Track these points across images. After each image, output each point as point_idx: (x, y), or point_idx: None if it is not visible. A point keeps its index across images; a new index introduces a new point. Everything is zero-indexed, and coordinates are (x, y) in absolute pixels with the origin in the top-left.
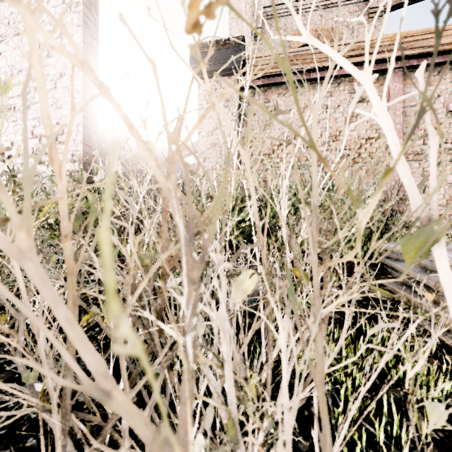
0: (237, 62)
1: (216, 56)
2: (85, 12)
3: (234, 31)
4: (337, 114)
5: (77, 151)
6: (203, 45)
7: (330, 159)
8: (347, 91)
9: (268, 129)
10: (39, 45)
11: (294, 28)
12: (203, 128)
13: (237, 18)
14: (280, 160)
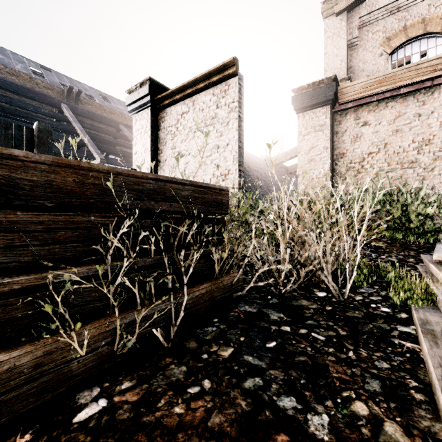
0: (330, 96)
1: (312, 95)
2: (239, 110)
3: (329, 48)
4: (430, 120)
5: (235, 183)
6: (302, 88)
7: (422, 162)
8: (441, 97)
9: (359, 141)
10: (217, 130)
11: (394, 27)
12: (301, 148)
13: (332, 35)
14: (370, 166)
